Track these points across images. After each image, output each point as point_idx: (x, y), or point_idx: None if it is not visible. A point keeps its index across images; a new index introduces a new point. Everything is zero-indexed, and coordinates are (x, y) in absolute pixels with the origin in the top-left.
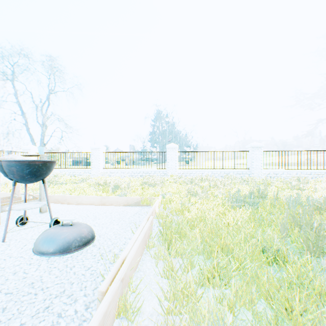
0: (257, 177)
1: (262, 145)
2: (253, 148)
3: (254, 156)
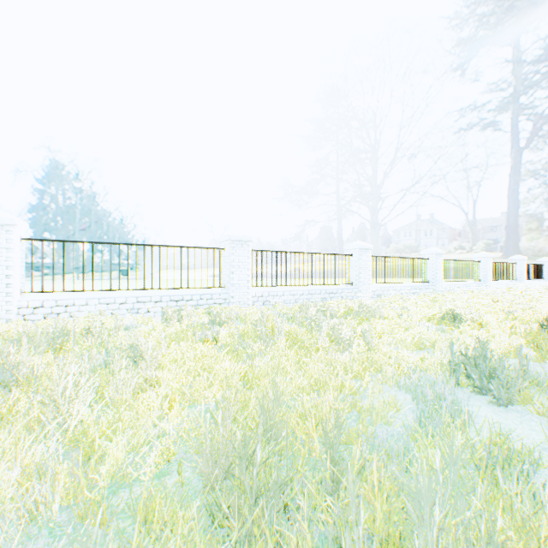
0: (242, 303)
1: (251, 237)
2: (234, 242)
3: (236, 259)
